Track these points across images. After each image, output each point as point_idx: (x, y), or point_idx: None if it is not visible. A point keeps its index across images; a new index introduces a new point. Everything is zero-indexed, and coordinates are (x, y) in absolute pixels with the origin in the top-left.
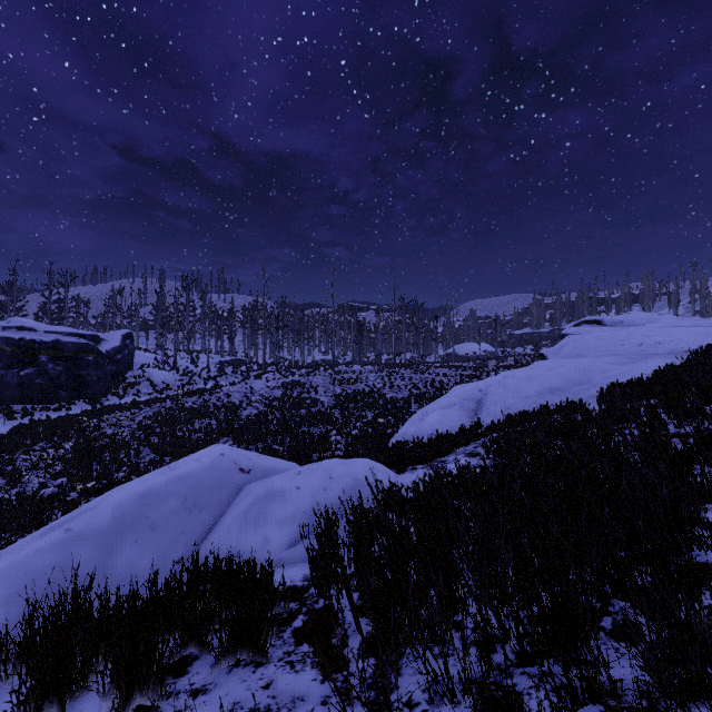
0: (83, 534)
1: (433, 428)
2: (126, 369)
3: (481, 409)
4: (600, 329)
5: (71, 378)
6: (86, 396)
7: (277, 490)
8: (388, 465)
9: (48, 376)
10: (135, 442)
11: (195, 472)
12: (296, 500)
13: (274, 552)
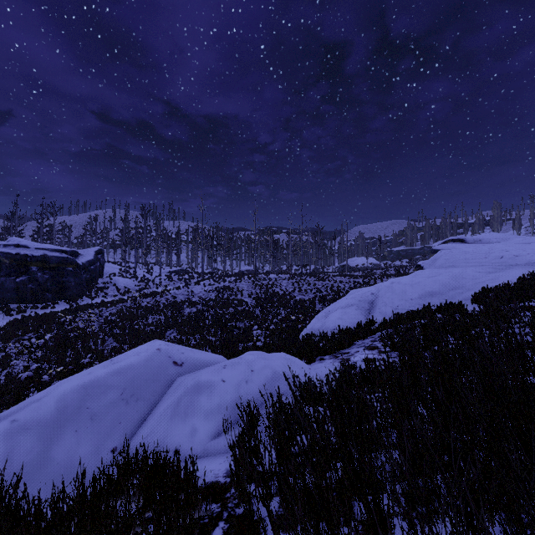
0: (28, 425)
1: (335, 324)
2: (98, 277)
3: (373, 309)
4: (464, 246)
5: (55, 284)
6: (66, 297)
7: (205, 382)
8: (300, 355)
9: (37, 282)
10: (102, 333)
11: (134, 365)
12: (221, 392)
13: (200, 442)
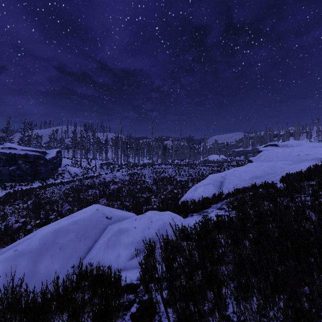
0: (24, 252)
1: (200, 195)
2: (58, 167)
3: (222, 186)
4: (277, 148)
5: (33, 171)
6: (39, 179)
7: (124, 228)
8: (179, 213)
9: (22, 170)
10: (61, 200)
11: (83, 219)
12: (134, 233)
13: (122, 262)
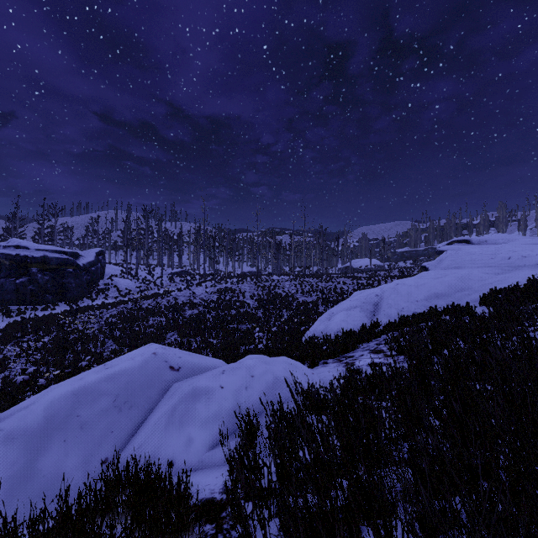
0: (13, 434)
1: (339, 327)
2: (99, 279)
3: (378, 311)
4: (470, 247)
5: (56, 285)
6: (67, 299)
7: (202, 388)
8: (303, 359)
9: (37, 284)
10: (102, 335)
11: (128, 370)
12: (219, 398)
13: (196, 453)
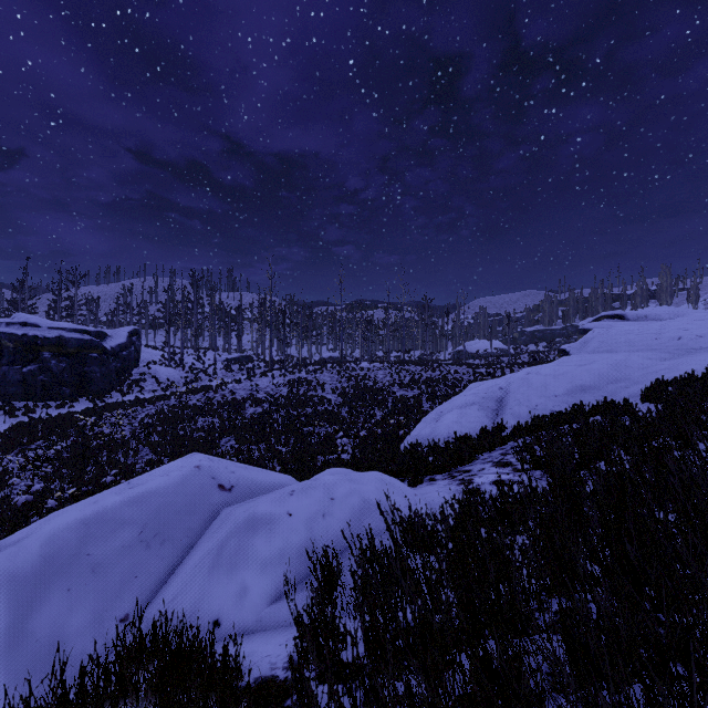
0: None
1: (450, 430)
2: (132, 366)
3: (502, 409)
4: (624, 324)
5: (75, 375)
6: (89, 393)
7: (262, 516)
8: (402, 474)
9: (51, 373)
10: (135, 441)
11: (160, 490)
12: (286, 530)
13: (252, 608)
